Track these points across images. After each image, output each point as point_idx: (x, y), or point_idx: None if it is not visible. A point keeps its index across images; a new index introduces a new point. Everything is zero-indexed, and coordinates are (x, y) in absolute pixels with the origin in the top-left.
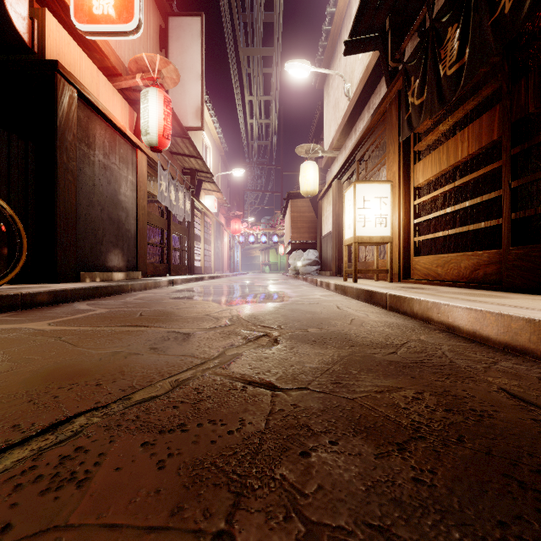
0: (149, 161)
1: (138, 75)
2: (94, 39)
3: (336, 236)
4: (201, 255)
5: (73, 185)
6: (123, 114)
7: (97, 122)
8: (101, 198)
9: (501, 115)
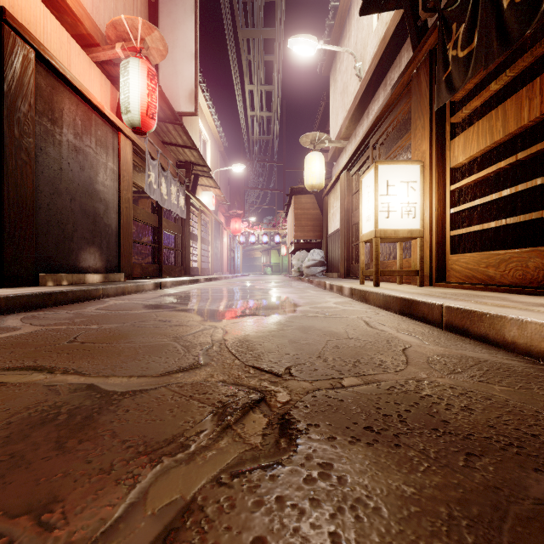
0: (134, 148)
1: (118, 45)
2: None
3: (344, 233)
4: (198, 256)
5: (28, 167)
6: (103, 92)
7: (65, 94)
8: (70, 185)
9: None
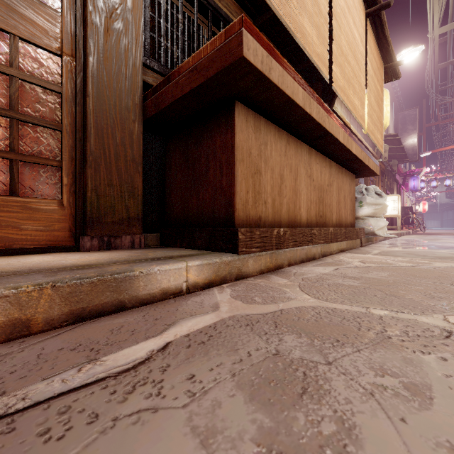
0: None
1: None
2: None
3: None
4: None
5: None
6: None
7: None
8: None
9: None
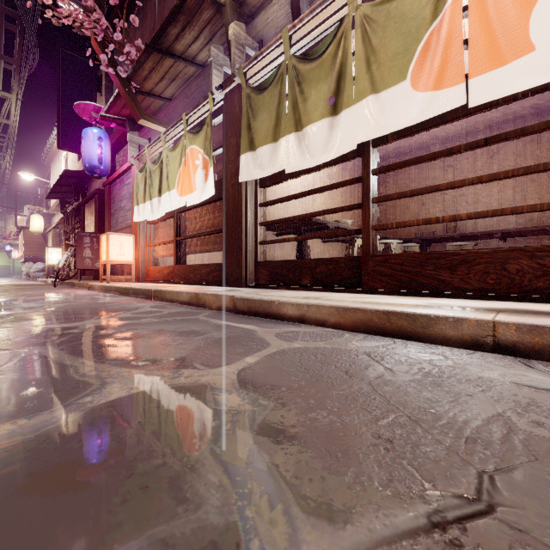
0: None
1: None
2: None
3: None
4: None
5: None
6: None
7: None
8: None
9: None
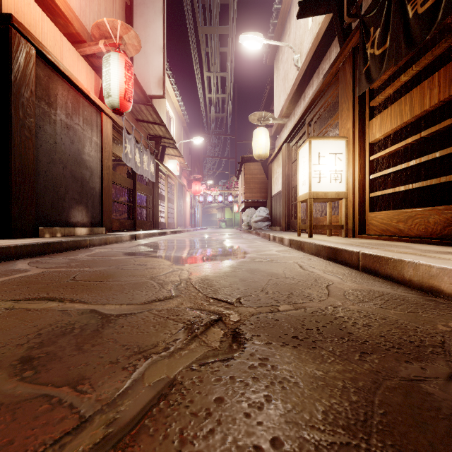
0: (114, 124)
1: (101, 41)
2: None
3: (285, 194)
4: (165, 212)
5: (30, 141)
6: (89, 80)
7: (59, 82)
8: (63, 156)
9: None
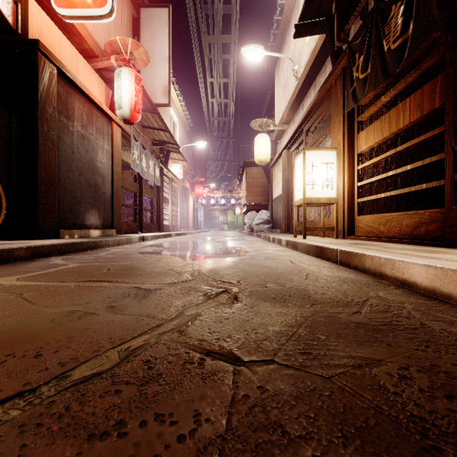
0: (123, 132)
1: (112, 57)
2: (72, 22)
3: (285, 198)
4: (169, 215)
5: (53, 152)
6: (100, 91)
7: (76, 97)
8: (79, 164)
9: (443, 84)
